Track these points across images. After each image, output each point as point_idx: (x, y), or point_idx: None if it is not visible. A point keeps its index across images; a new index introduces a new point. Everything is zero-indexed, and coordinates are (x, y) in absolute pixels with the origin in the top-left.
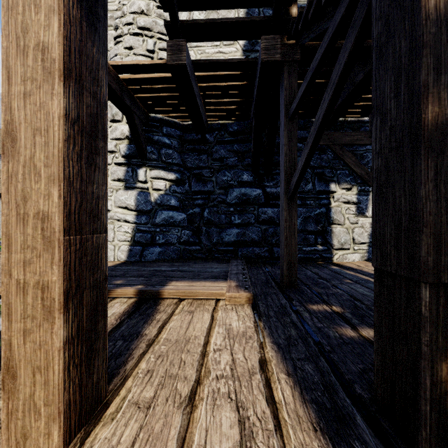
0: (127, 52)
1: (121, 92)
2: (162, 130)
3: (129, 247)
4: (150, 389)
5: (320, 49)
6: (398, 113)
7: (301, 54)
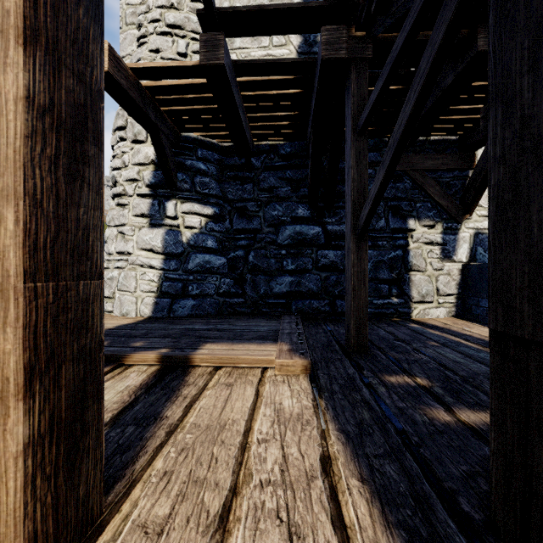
0: (152, 55)
1: (143, 104)
2: (197, 153)
3: (154, 299)
4: (166, 502)
5: (402, 32)
6: (536, 94)
7: (373, 51)
